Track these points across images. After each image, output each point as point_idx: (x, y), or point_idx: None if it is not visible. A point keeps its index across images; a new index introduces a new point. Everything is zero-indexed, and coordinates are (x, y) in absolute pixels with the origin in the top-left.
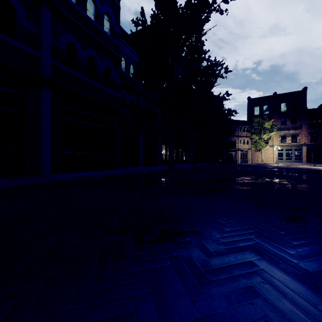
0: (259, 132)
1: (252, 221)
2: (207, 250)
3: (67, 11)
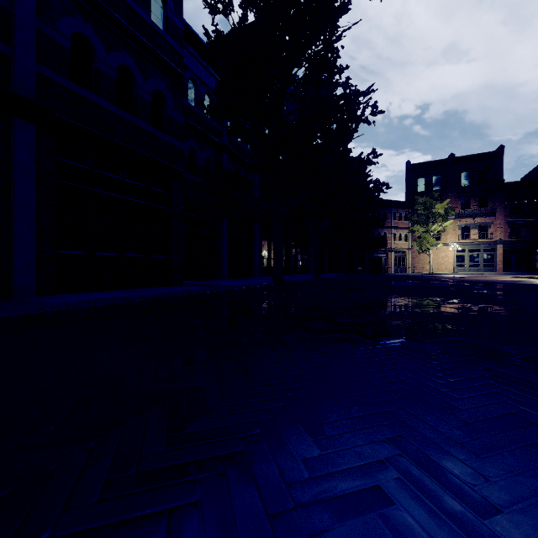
0: (426, 221)
1: None
2: None
3: None
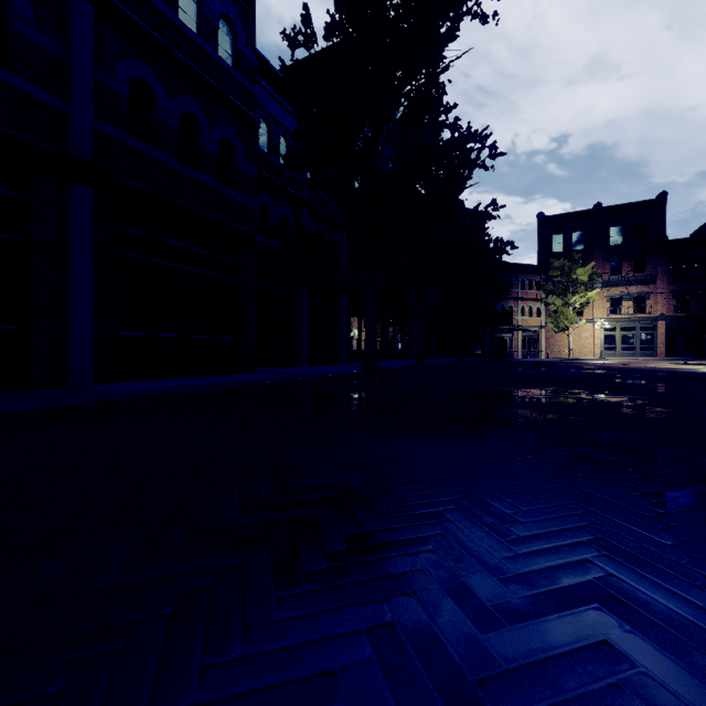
0: (564, 290)
1: (579, 505)
2: (476, 602)
3: (131, 9)
